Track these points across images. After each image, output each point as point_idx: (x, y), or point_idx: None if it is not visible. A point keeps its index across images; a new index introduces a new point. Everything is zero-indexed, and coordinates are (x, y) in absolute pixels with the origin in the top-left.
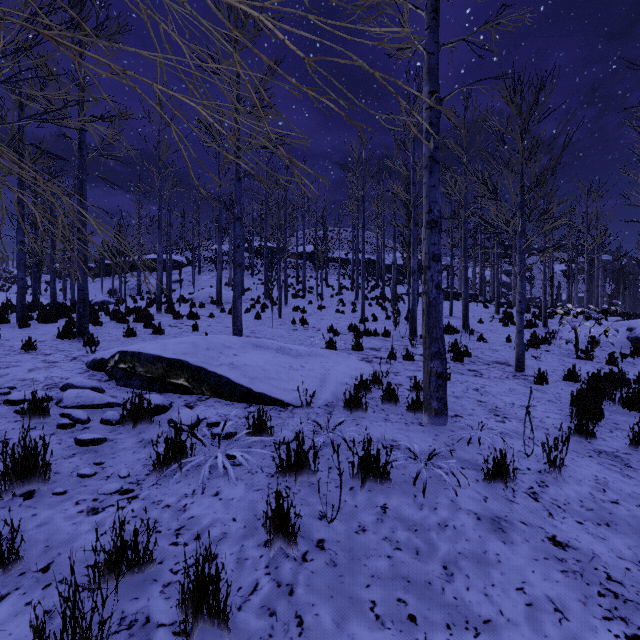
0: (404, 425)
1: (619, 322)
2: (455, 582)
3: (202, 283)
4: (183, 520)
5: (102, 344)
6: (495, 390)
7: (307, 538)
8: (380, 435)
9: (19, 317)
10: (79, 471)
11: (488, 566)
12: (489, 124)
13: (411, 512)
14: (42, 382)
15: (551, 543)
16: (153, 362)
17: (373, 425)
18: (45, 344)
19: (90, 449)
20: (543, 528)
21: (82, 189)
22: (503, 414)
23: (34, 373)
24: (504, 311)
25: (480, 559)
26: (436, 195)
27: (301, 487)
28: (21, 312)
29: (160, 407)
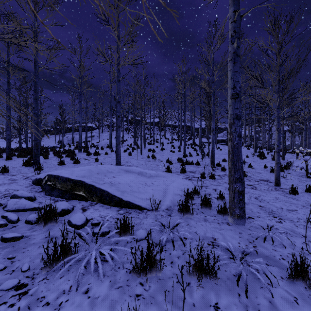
0: (217, 224)
1: None
2: None
3: (103, 137)
4: None
5: (45, 169)
6: (267, 198)
7: None
8: (203, 233)
9: (7, 154)
10: None
11: None
12: (258, 45)
13: None
14: (2, 193)
15: None
16: (65, 181)
17: (198, 225)
18: (15, 169)
19: (10, 244)
20: None
21: (36, 86)
22: (278, 216)
23: (0, 187)
24: (259, 151)
25: None
26: (238, 77)
27: (151, 283)
28: (8, 152)
29: (65, 210)
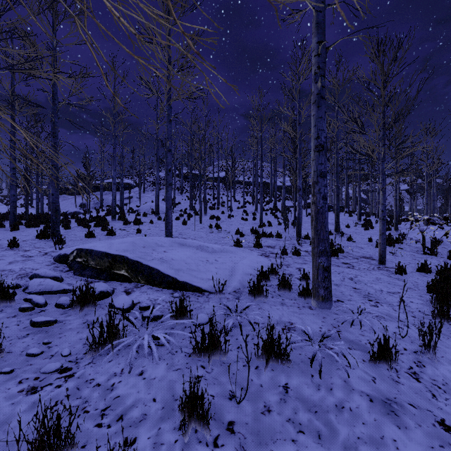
0: (297, 308)
1: None
2: None
3: (146, 199)
4: (109, 400)
5: (69, 243)
6: (365, 279)
7: (218, 420)
8: (278, 318)
9: (11, 223)
10: (28, 351)
11: None
12: (358, 76)
13: (310, 392)
14: (17, 272)
15: (442, 428)
16: (101, 257)
17: (272, 309)
18: (26, 243)
19: (42, 330)
20: (431, 411)
21: (54, 129)
22: (375, 299)
23: (12, 265)
24: (364, 219)
25: (379, 445)
26: (323, 124)
27: (214, 366)
28: (13, 219)
29: (104, 293)
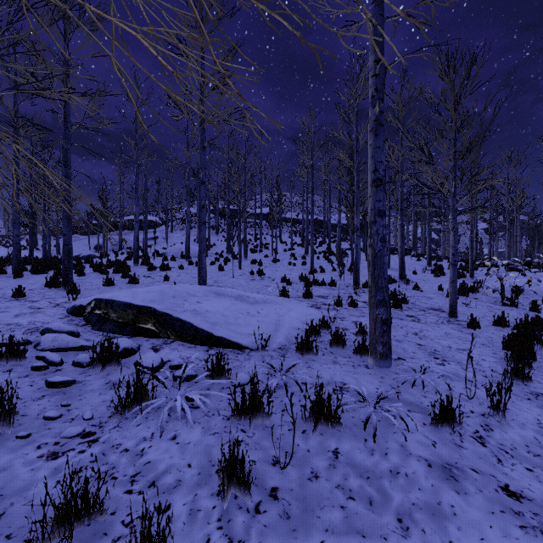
0: (351, 367)
1: (538, 273)
2: (411, 538)
3: (174, 240)
4: (139, 465)
5: (84, 292)
6: (432, 334)
7: (260, 486)
8: (330, 377)
9: (14, 269)
10: (45, 414)
11: (444, 519)
12: (425, 97)
13: (362, 457)
14: (25, 326)
15: (505, 493)
16: (124, 309)
17: (323, 367)
18: (34, 292)
19: (59, 391)
20: (494, 476)
21: (67, 157)
22: (442, 357)
23: (19, 318)
24: (435, 263)
25: (435, 511)
26: (381, 155)
27: (255, 430)
28: (16, 264)
29: (128, 350)
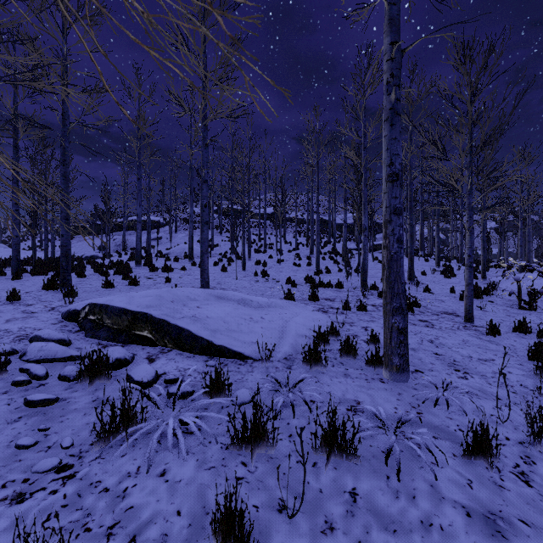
0: (365, 381)
1: None
2: None
3: (178, 240)
4: (119, 512)
5: (82, 295)
6: (449, 342)
7: None
8: (341, 394)
9: (14, 270)
10: (17, 441)
11: None
12: (438, 89)
13: (386, 502)
14: (14, 333)
15: None
16: (119, 314)
17: (333, 382)
18: (30, 295)
19: (39, 411)
20: None
21: (65, 155)
22: (463, 369)
23: (10, 324)
24: (444, 264)
25: None
26: (397, 148)
27: (258, 463)
28: (16, 266)
29: (121, 361)
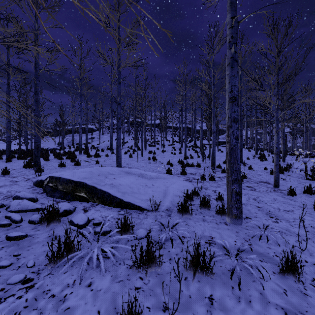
0: (215, 224)
1: None
2: None
3: (104, 139)
4: (60, 311)
5: (46, 171)
6: (265, 199)
7: None
8: (201, 232)
9: (7, 156)
10: None
11: None
12: (258, 48)
13: (232, 304)
14: (4, 194)
15: None
16: (66, 183)
17: (196, 224)
18: (15, 171)
19: (15, 243)
20: None
21: (36, 88)
22: (275, 216)
23: (2, 188)
24: (260, 153)
25: None
26: (235, 81)
27: (150, 277)
28: (8, 154)
29: (67, 211)
